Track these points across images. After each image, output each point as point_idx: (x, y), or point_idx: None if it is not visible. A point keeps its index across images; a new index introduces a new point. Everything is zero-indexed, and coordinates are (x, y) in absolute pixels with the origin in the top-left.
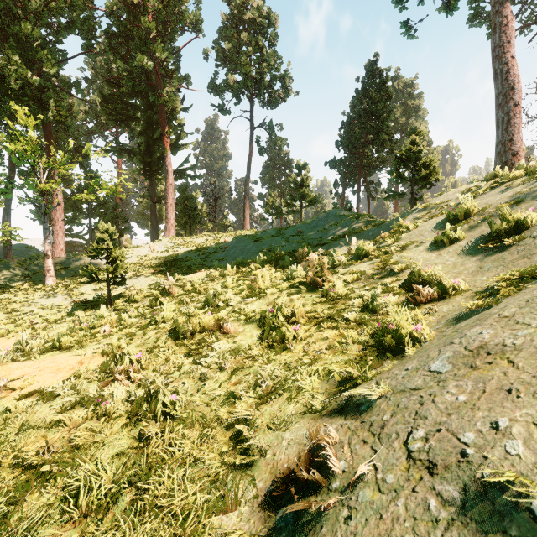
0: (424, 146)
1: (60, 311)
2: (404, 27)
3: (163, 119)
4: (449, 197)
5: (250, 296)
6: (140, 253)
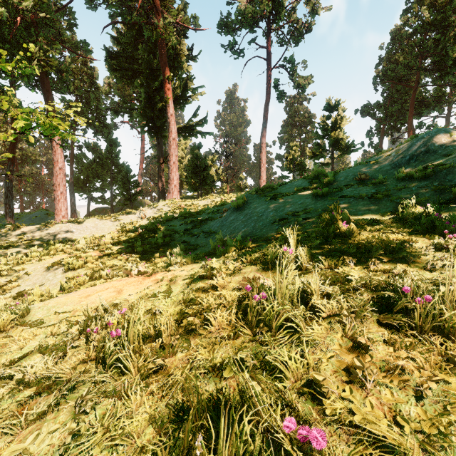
0: None
1: None
2: None
3: (163, 62)
4: None
5: None
6: (127, 220)
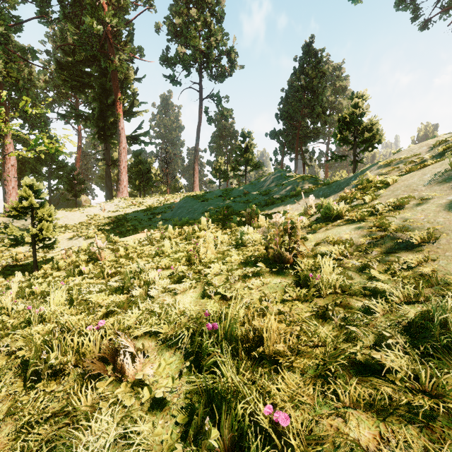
0: (366, 109)
1: None
2: None
3: (115, 86)
4: (415, 151)
5: (184, 277)
6: (91, 213)
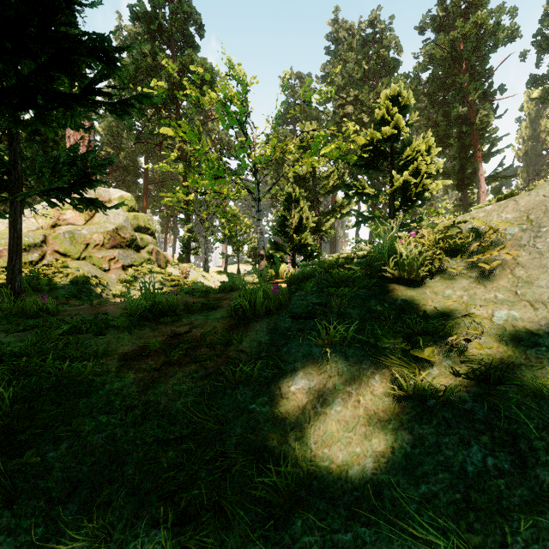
0: None
1: None
2: None
3: (474, 140)
4: None
5: None
6: None
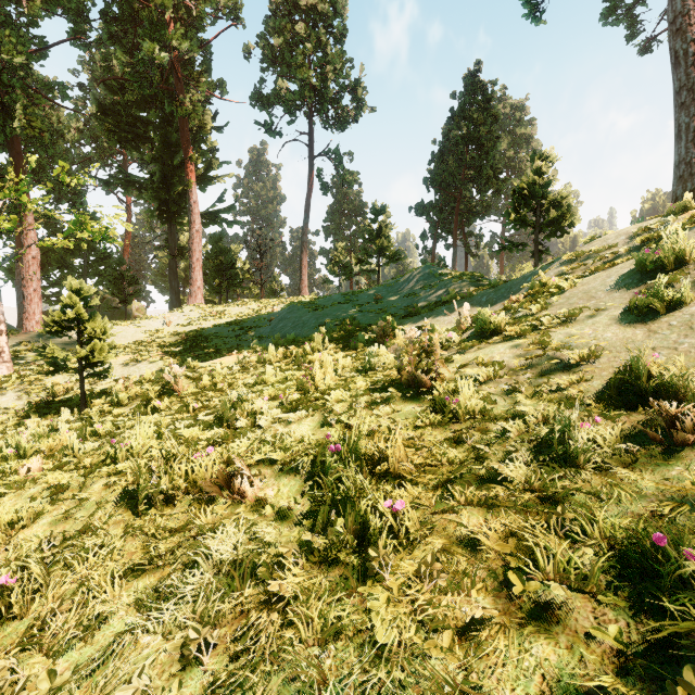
0: (553, 177)
1: (6, 418)
2: (526, 5)
3: (185, 139)
4: (611, 242)
5: (297, 406)
6: (150, 328)
